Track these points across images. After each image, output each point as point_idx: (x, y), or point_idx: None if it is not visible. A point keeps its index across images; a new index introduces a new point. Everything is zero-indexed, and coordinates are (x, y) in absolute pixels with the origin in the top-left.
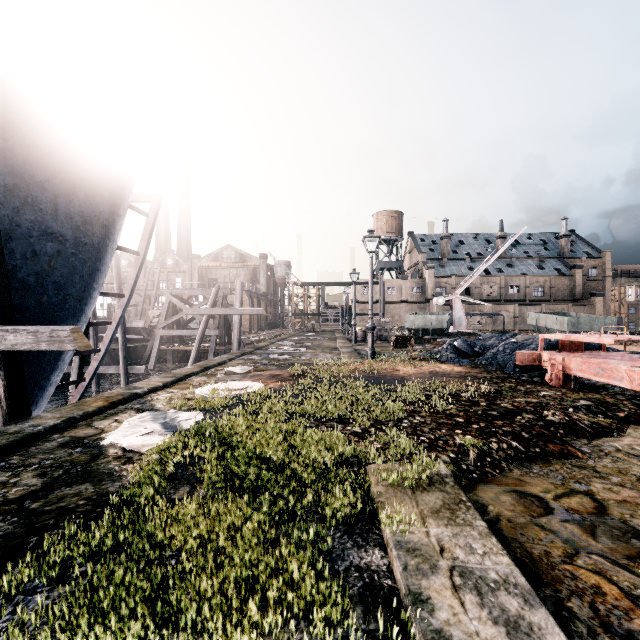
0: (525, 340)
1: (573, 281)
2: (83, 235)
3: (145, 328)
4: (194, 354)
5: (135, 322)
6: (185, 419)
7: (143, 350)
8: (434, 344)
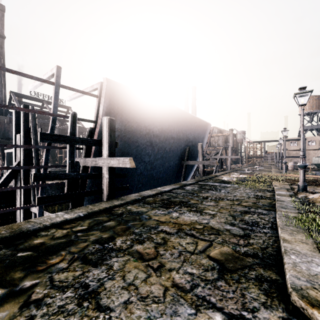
0: None
1: None
2: (202, 141)
3: None
4: (214, 171)
5: None
6: (233, 178)
7: None
8: None
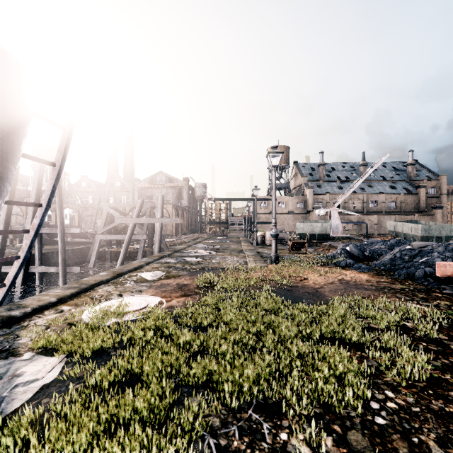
0: (421, 247)
1: (418, 197)
2: None
3: (92, 233)
4: (122, 256)
5: (73, 229)
6: (27, 380)
7: (88, 251)
8: (321, 247)
